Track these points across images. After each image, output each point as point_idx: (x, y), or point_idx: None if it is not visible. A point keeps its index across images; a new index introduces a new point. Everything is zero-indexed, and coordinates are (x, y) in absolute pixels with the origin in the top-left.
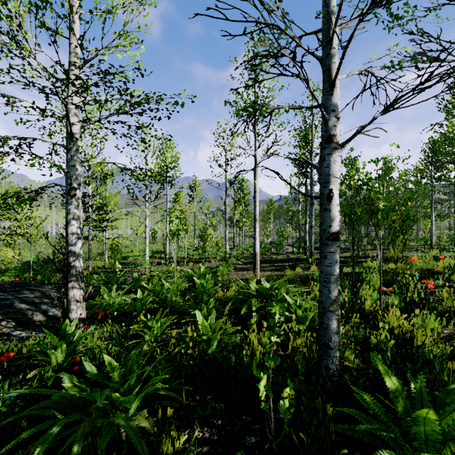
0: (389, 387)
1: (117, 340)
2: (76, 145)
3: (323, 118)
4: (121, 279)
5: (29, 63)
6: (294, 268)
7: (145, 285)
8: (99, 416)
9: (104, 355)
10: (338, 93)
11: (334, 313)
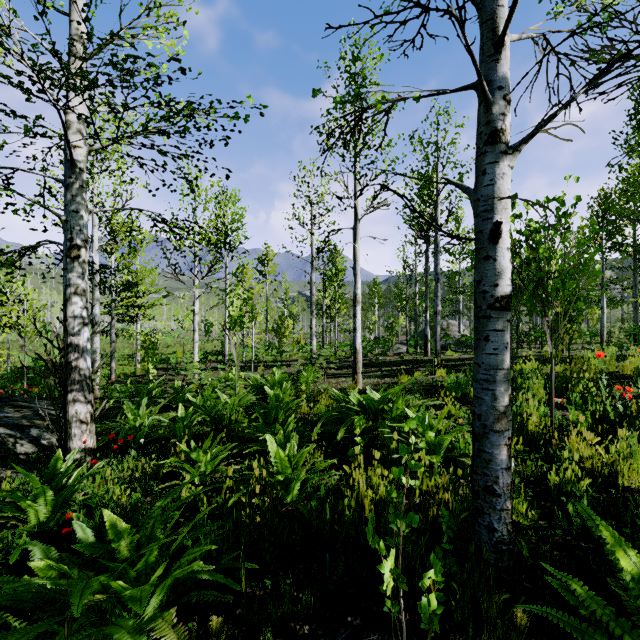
0: (627, 571)
1: (142, 483)
2: (80, 179)
3: (483, 100)
4: (157, 390)
5: (0, 43)
6: (412, 373)
7: (191, 398)
8: (91, 620)
9: (105, 510)
10: (508, 59)
11: (502, 435)
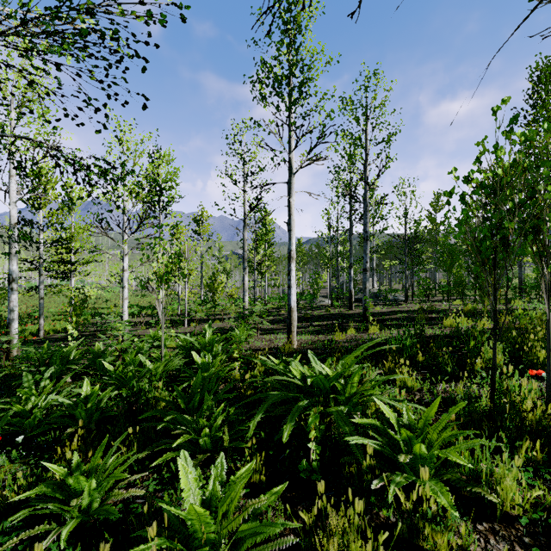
0: None
1: None
2: None
3: None
4: (77, 352)
5: None
6: (343, 329)
7: (108, 366)
8: None
9: None
10: None
11: None
